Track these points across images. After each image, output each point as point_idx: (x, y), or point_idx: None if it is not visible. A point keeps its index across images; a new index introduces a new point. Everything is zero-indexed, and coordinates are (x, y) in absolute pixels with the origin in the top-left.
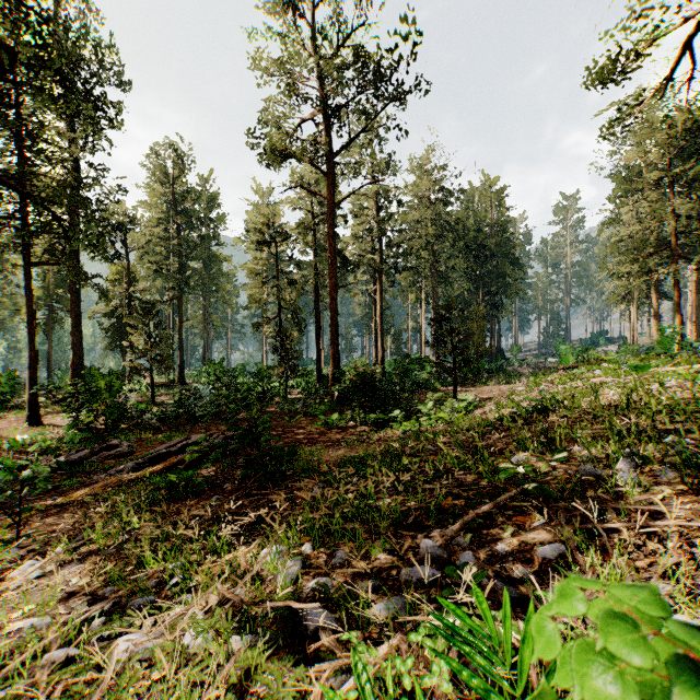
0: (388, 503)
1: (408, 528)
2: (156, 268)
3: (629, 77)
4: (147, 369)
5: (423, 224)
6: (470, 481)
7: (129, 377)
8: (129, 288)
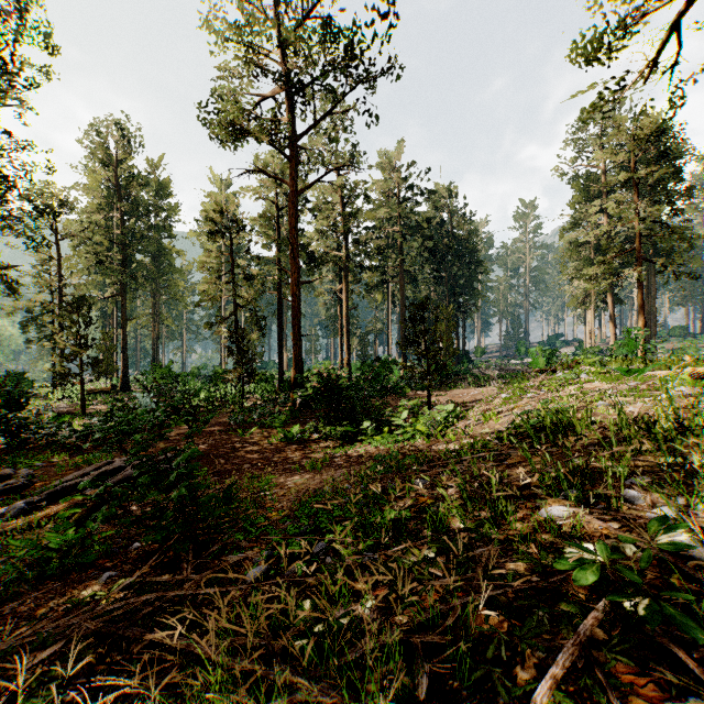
0: (372, 609)
1: (417, 701)
2: (95, 260)
3: (617, 57)
4: (75, 374)
5: (390, 223)
6: (496, 558)
7: (53, 384)
8: (59, 281)
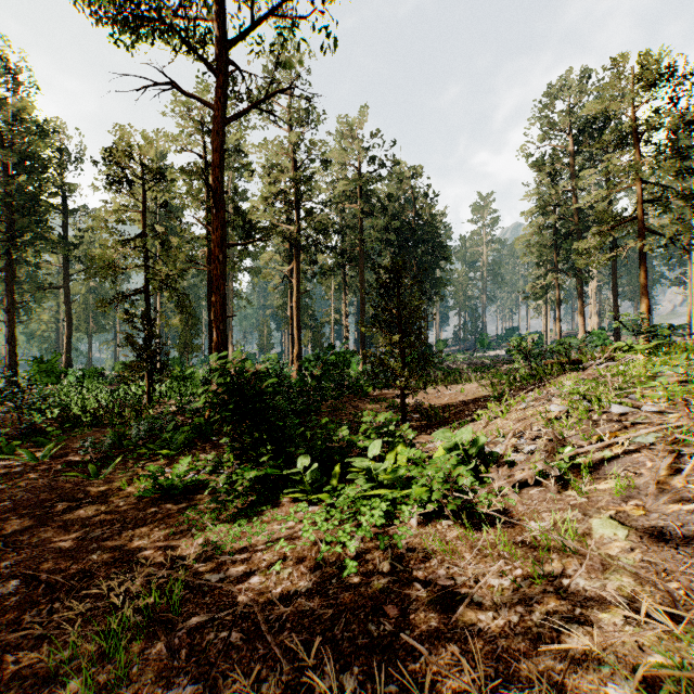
0: None
1: None
2: None
3: None
4: None
5: (348, 202)
6: None
7: None
8: None
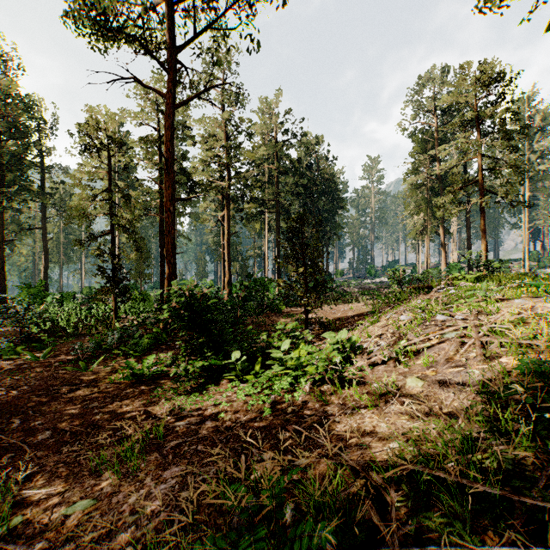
0: None
1: None
2: None
3: None
4: None
5: (267, 163)
6: None
7: None
8: None
